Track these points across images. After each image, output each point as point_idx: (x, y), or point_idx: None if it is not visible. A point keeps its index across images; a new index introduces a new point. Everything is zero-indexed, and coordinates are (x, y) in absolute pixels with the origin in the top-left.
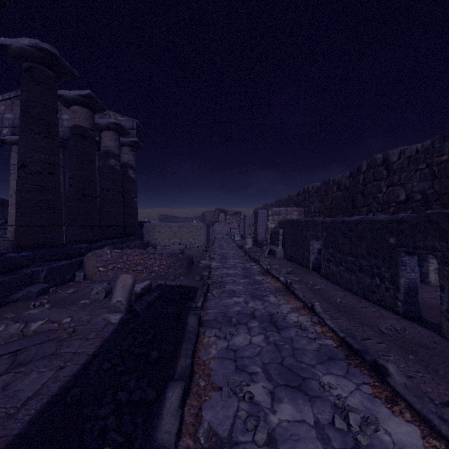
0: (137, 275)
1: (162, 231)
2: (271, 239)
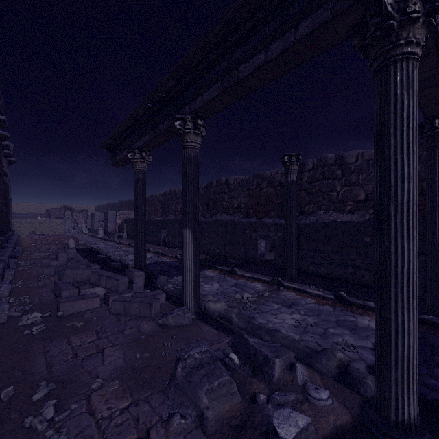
0: (55, 246)
1: (22, 226)
2: (119, 229)
